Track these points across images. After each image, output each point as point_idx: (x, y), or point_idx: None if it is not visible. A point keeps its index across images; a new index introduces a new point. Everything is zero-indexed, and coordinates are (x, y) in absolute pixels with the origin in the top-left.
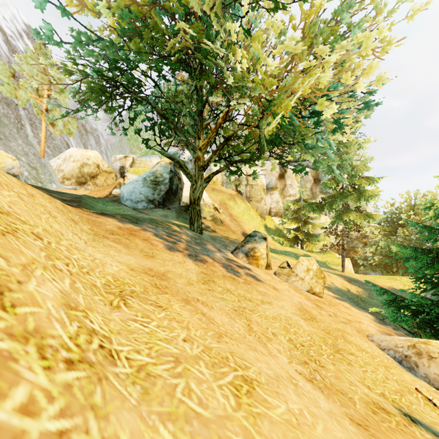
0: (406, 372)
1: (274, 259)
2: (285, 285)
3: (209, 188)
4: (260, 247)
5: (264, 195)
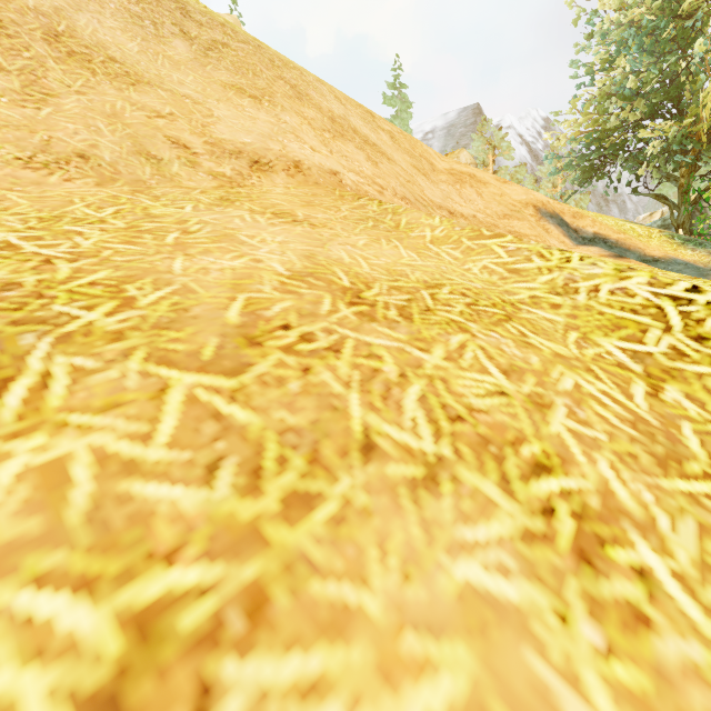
0: None
1: None
2: None
3: None
4: None
5: None
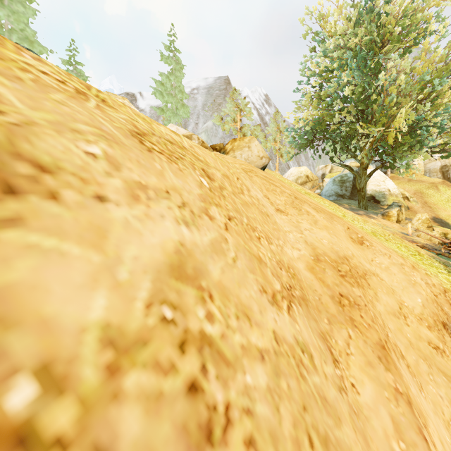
0: None
1: None
2: (395, 225)
3: (405, 180)
4: (393, 210)
5: None
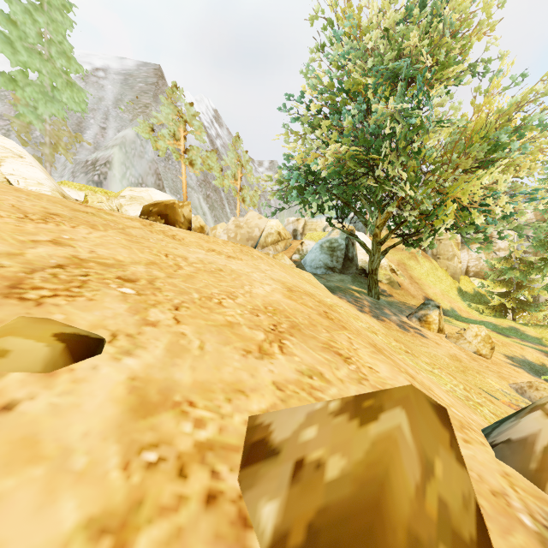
0: (516, 394)
1: (452, 326)
2: (450, 344)
3: (385, 246)
4: (433, 314)
5: (457, 250)
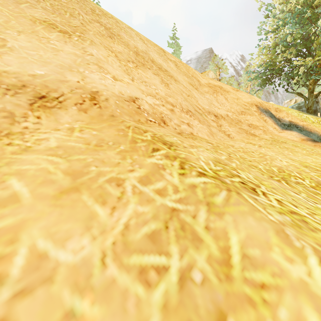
0: None
1: None
2: None
3: None
4: None
5: None
